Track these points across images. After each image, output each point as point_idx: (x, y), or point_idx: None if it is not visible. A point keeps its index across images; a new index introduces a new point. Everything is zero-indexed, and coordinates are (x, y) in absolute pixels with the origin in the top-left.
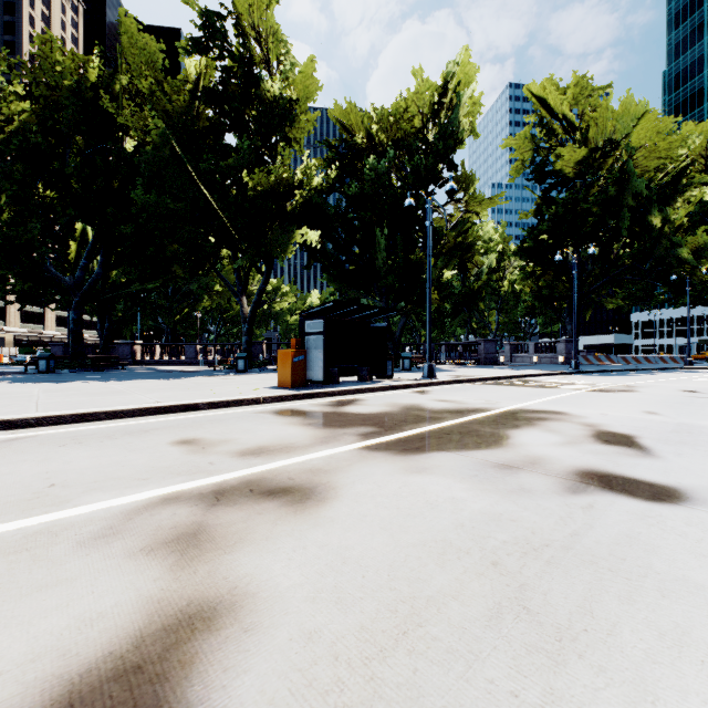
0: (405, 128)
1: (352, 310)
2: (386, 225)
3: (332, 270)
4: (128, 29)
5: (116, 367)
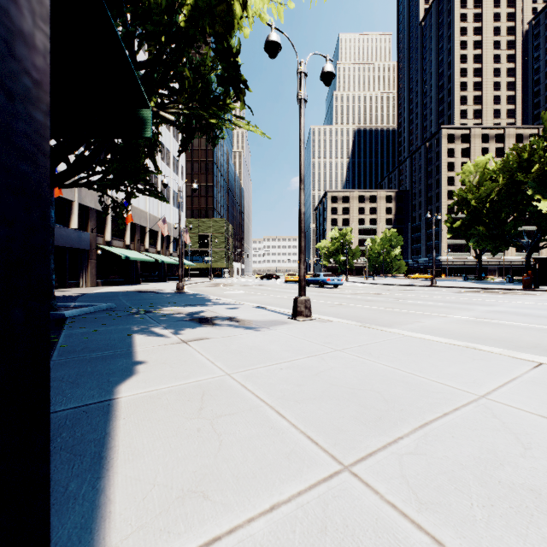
0: None
1: None
2: None
3: None
4: (546, 119)
5: None
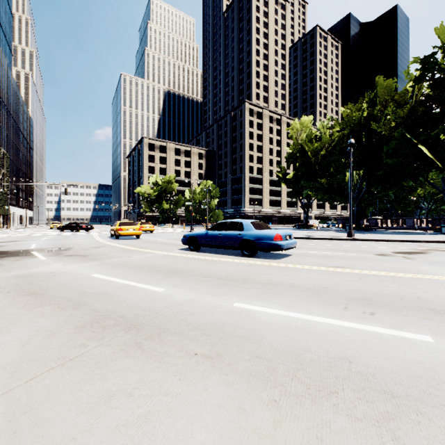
0: None
1: None
2: None
3: None
4: (379, 83)
5: (371, 230)
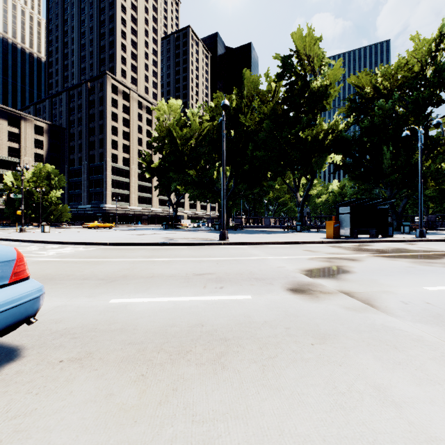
0: (406, 75)
1: (365, 201)
2: (390, 141)
3: (350, 173)
4: (246, 77)
5: (238, 229)
